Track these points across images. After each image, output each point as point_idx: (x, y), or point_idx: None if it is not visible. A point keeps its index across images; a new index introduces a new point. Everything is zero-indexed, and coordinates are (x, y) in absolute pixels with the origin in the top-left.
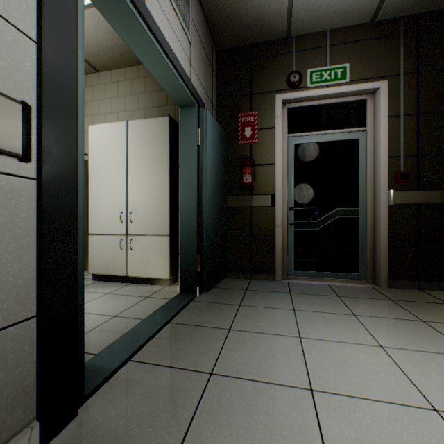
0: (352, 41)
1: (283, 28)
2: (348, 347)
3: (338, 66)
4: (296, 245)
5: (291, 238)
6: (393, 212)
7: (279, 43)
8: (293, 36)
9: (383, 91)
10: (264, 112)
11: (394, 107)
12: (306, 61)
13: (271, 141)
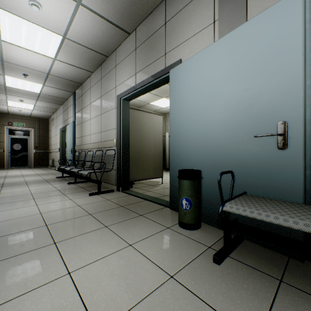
0: (26, 119)
1: (7, 113)
2: (15, 170)
3: (22, 123)
4: (12, 161)
5: (10, 159)
6: (35, 154)
7: (6, 114)
8: (10, 114)
9: (33, 130)
10: (1, 129)
11: (35, 134)
12: (14, 120)
13: (4, 136)
